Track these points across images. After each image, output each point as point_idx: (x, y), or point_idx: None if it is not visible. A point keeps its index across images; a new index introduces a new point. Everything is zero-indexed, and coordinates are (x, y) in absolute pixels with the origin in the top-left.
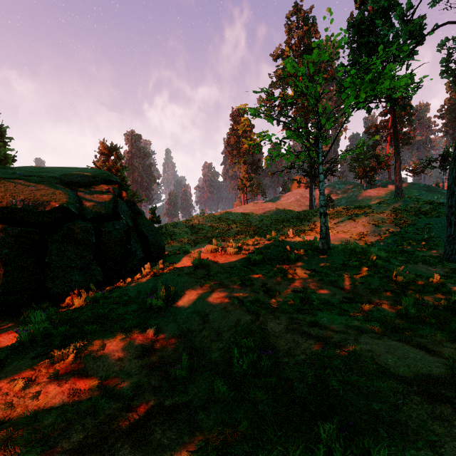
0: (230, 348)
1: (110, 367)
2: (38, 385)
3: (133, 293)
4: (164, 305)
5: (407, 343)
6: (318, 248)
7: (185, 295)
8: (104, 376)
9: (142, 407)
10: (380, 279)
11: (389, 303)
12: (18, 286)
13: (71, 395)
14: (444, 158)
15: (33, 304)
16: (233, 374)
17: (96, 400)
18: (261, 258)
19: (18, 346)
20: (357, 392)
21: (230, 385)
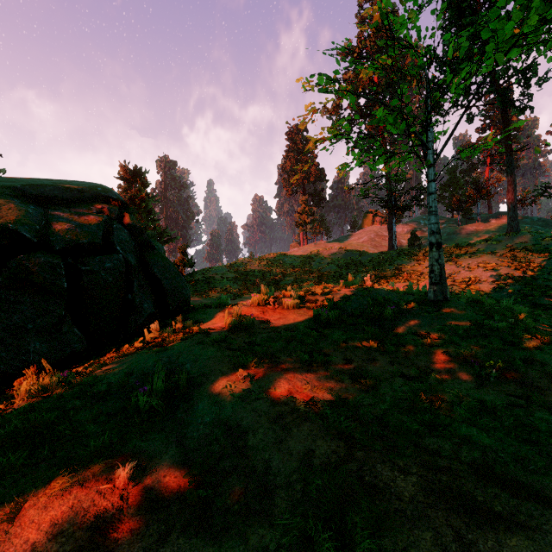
0: None
1: None
2: None
3: (118, 378)
4: (163, 405)
5: None
6: (426, 299)
7: (206, 384)
8: None
9: None
10: None
11: None
12: None
13: None
14: None
15: None
16: None
17: None
18: (338, 316)
19: None
20: None
21: None
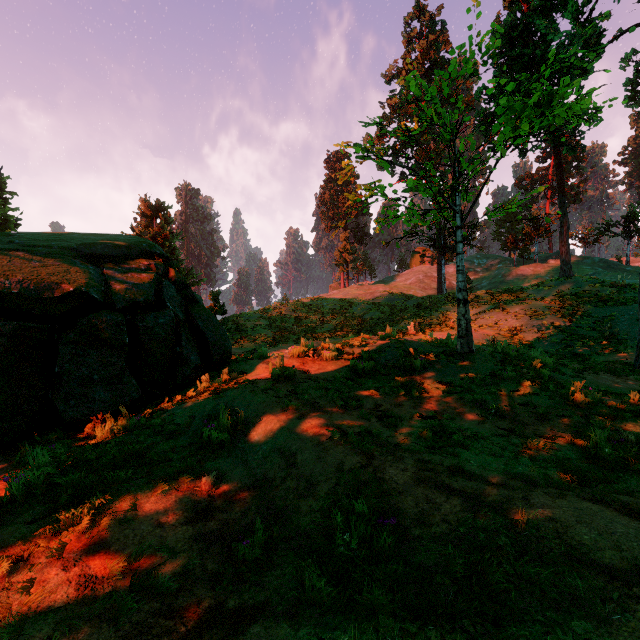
0: (329, 510)
1: (145, 538)
2: (31, 568)
3: (183, 420)
4: (228, 438)
5: (606, 504)
6: (454, 351)
7: (260, 423)
8: (134, 554)
9: (191, 610)
10: (549, 399)
11: (567, 435)
12: (14, 408)
13: (81, 587)
14: (629, 221)
15: (36, 436)
16: (335, 555)
17: (119, 597)
18: (372, 367)
19: (8, 502)
20: (539, 595)
21: (330, 575)
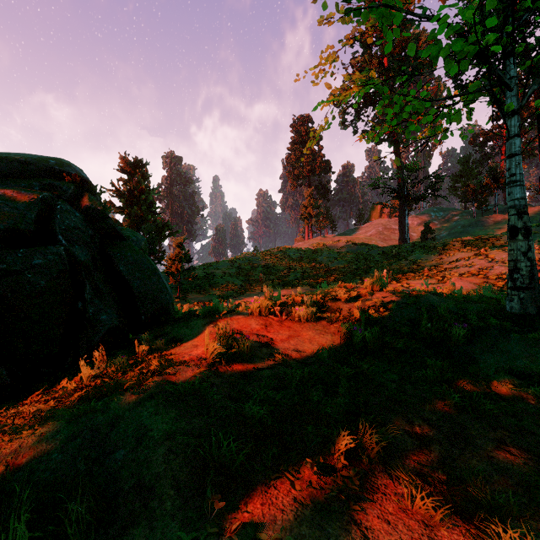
0: None
1: None
2: None
3: None
4: None
5: None
6: (505, 311)
7: (139, 522)
8: None
9: None
10: None
11: None
12: None
13: None
14: None
15: None
16: None
17: None
18: (377, 337)
19: None
20: None
21: None
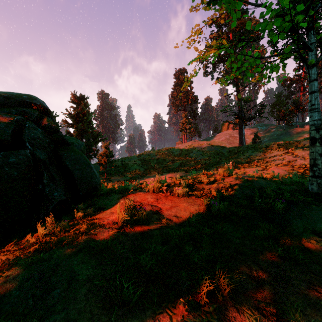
0: None
1: None
2: None
3: None
4: None
5: None
6: (308, 191)
7: None
8: None
9: None
10: None
11: None
12: None
13: None
14: None
15: None
16: None
17: None
18: (227, 208)
19: None
20: None
21: None
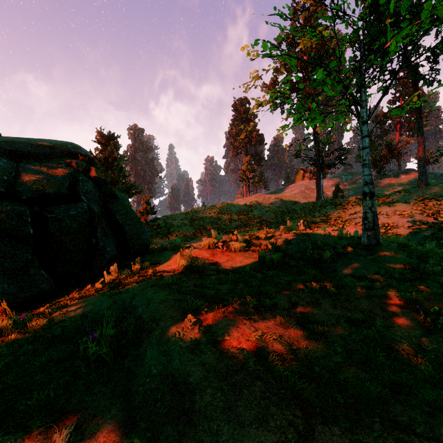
0: None
1: None
2: None
3: (73, 321)
4: (111, 354)
5: None
6: (360, 243)
7: (156, 329)
8: None
9: None
10: None
11: None
12: None
13: None
14: None
15: None
16: None
17: None
18: (280, 259)
19: None
20: None
21: None
